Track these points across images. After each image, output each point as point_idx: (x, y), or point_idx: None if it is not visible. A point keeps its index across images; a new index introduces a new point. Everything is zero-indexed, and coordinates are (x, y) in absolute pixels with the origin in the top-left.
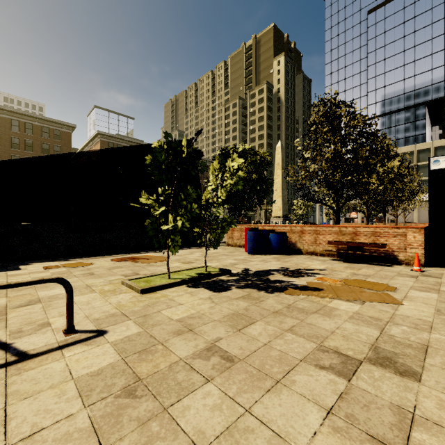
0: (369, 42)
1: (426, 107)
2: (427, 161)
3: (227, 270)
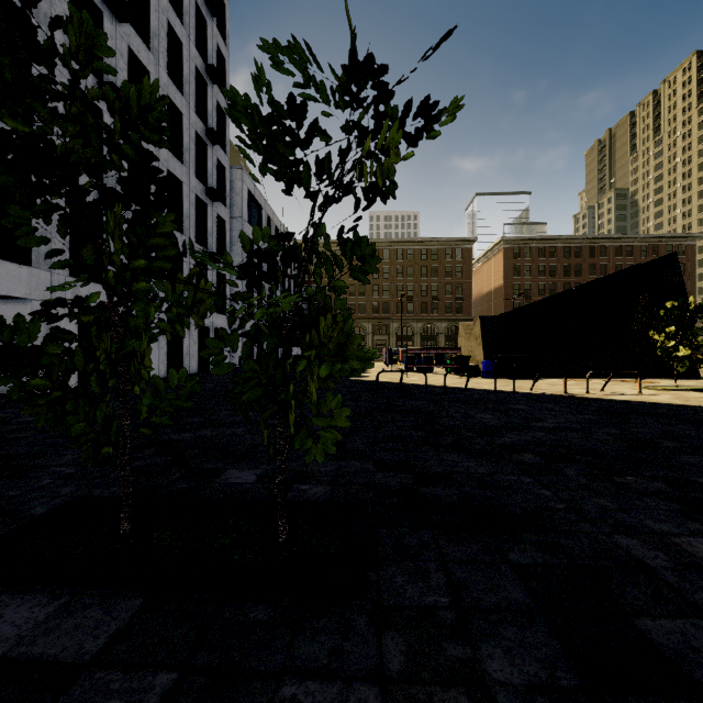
0: None
1: None
2: None
3: None
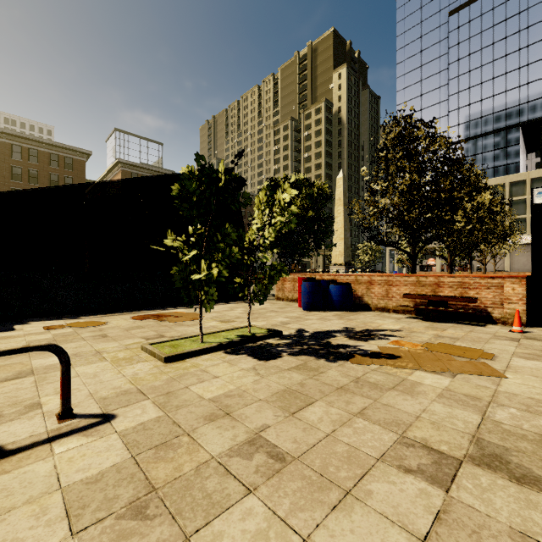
0: (450, 50)
1: (520, 130)
2: (521, 196)
3: (276, 332)
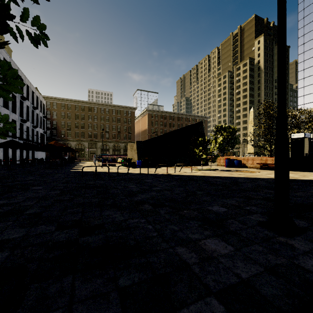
0: None
1: None
2: None
3: (217, 169)
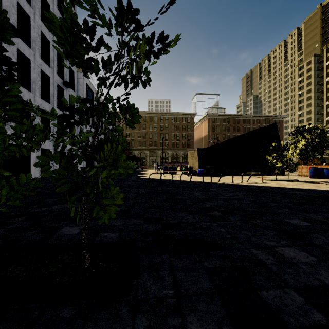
0: None
1: None
2: None
3: (297, 179)
